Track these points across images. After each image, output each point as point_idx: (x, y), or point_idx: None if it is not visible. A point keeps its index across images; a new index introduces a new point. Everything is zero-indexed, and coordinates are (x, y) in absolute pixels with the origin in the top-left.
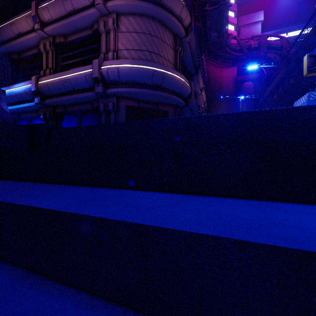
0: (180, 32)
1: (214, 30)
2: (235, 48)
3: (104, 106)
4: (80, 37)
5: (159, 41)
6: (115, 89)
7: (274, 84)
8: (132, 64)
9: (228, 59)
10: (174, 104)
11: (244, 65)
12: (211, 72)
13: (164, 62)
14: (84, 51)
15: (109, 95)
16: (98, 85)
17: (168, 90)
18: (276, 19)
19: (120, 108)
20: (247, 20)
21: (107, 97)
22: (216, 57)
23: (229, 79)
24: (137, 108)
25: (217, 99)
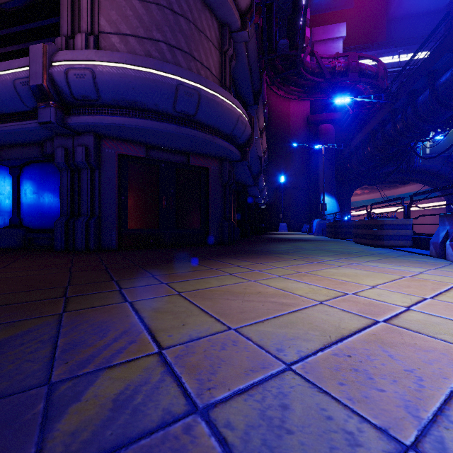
0: (231, 19)
1: (284, 35)
2: (312, 70)
3: (67, 155)
4: (15, 0)
5: (190, 26)
6: (88, 117)
7: (369, 130)
8: (126, 64)
9: (302, 86)
10: (220, 155)
11: (320, 99)
12: (273, 106)
13: (201, 72)
14: (25, 31)
15: (77, 130)
16: (45, 105)
17: (208, 126)
18: (360, 38)
19: (104, 159)
20: (324, 34)
21: (74, 134)
22: (283, 81)
23: (299, 118)
24: (144, 160)
25: (283, 148)
